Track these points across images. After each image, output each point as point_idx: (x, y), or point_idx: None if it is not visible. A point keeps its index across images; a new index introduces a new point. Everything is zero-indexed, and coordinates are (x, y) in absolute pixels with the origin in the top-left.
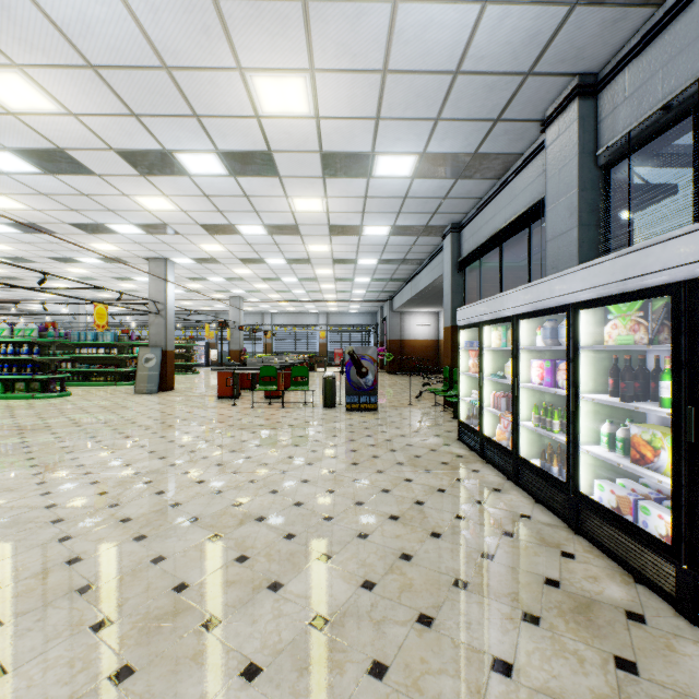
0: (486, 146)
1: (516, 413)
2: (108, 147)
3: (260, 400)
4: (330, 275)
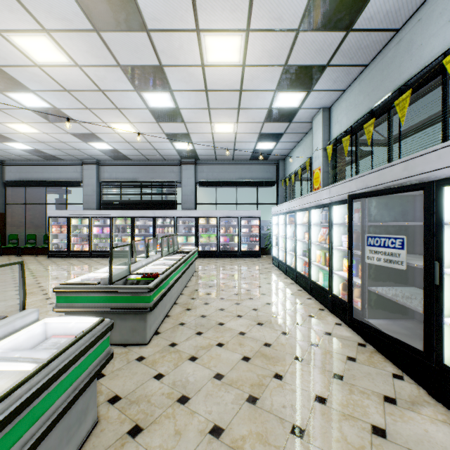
0: (59, 156)
1: (91, 240)
2: None
3: None
4: None
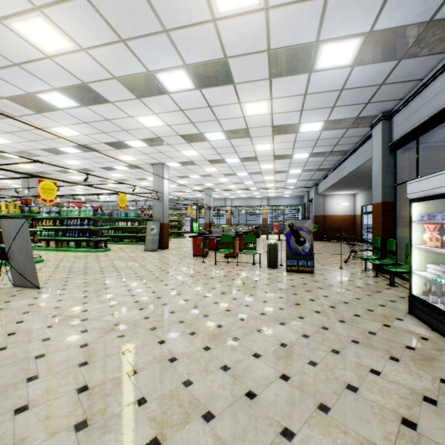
0: None
1: None
2: (112, 77)
3: (221, 258)
4: (271, 169)
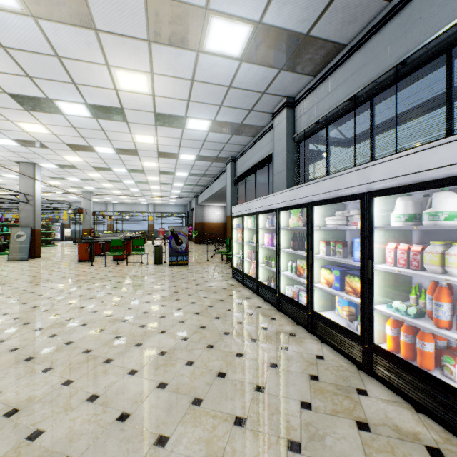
0: (247, 121)
1: (257, 260)
2: (3, 91)
3: (110, 262)
4: (157, 181)
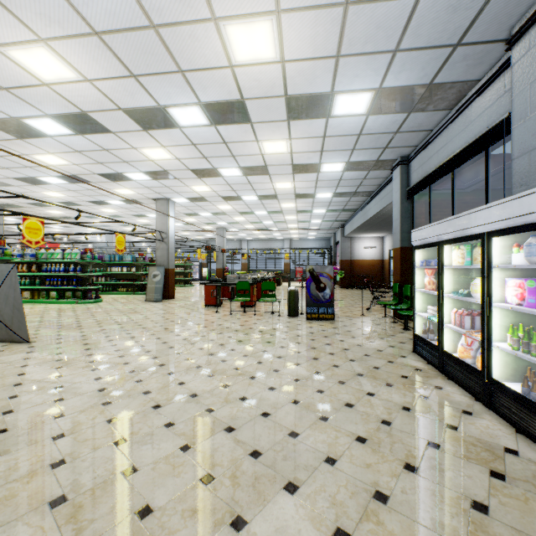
0: (442, 75)
1: (487, 333)
2: (117, 108)
3: (237, 308)
4: (293, 208)
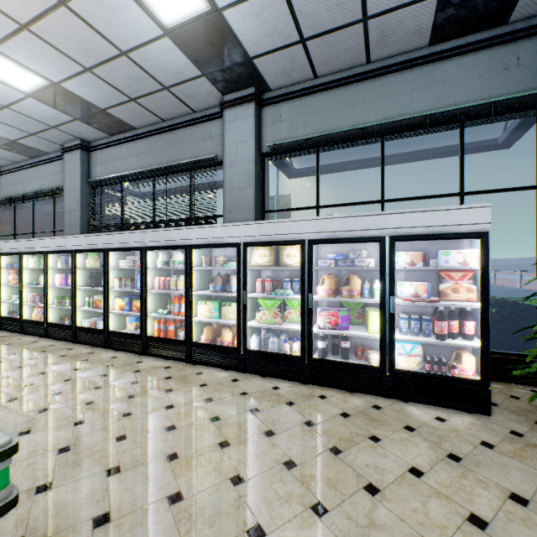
0: (24, 141)
1: (47, 301)
2: None
3: None
4: None
